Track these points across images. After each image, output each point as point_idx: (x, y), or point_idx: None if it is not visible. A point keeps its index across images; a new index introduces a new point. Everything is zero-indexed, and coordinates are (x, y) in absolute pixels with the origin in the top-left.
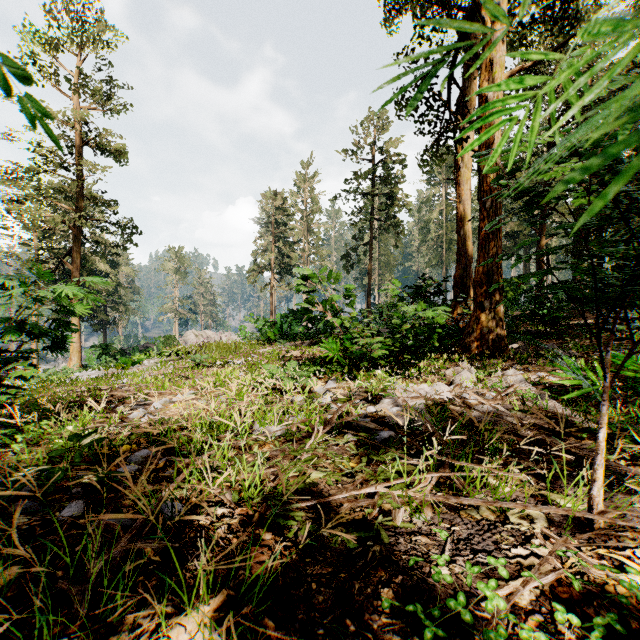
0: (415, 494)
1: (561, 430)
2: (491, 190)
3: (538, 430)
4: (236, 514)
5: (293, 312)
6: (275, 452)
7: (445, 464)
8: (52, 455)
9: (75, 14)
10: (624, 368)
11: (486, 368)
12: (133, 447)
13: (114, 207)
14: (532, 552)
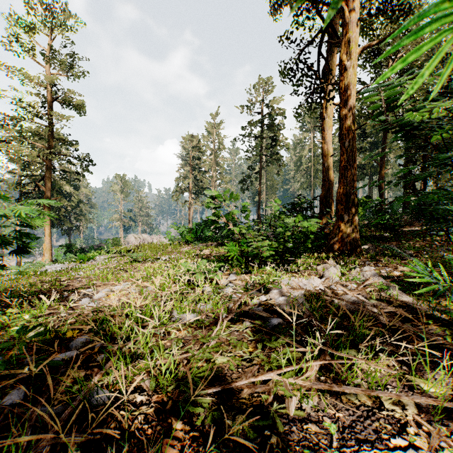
0: (304, 382)
1: (422, 326)
2: (349, 133)
3: (392, 316)
4: (152, 401)
5: (205, 221)
6: (188, 337)
7: (325, 351)
8: (1, 347)
9: (47, 6)
10: (450, 265)
11: (347, 264)
12: (76, 332)
13: (75, 145)
14: (410, 443)
